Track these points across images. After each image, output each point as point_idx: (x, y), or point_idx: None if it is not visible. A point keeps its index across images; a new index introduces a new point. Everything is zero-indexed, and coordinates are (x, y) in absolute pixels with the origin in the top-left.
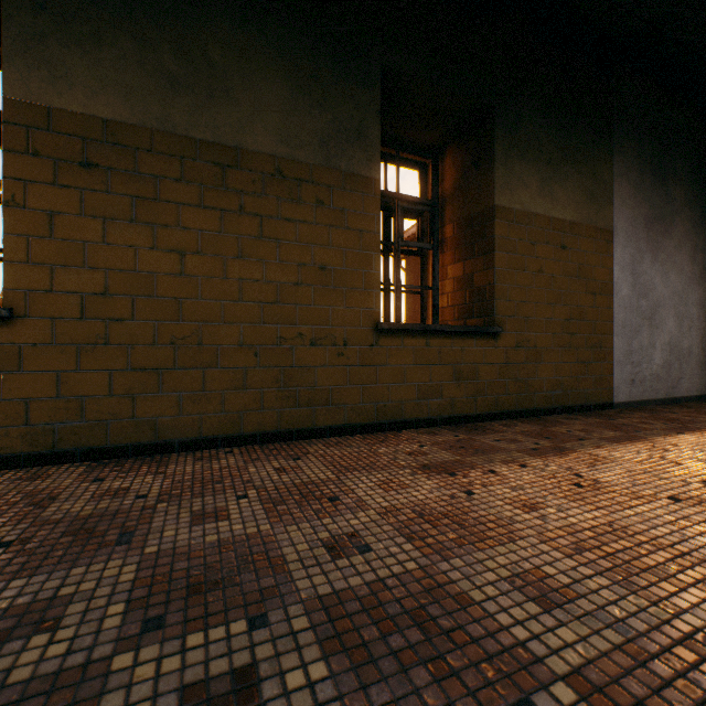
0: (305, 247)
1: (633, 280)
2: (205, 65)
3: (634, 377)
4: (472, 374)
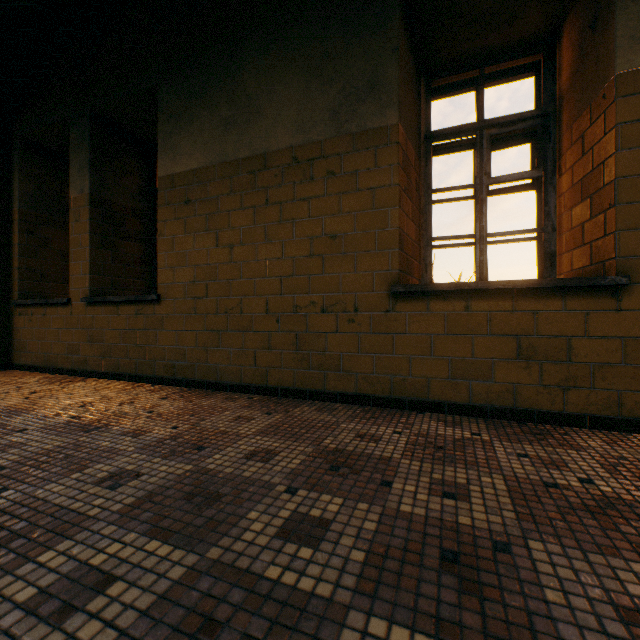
0: (316, 221)
1: None
2: (244, 100)
3: None
4: (557, 351)
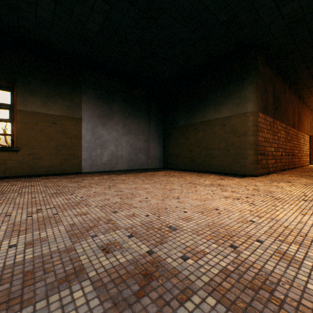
0: None
1: (93, 134)
2: None
3: (93, 164)
4: (4, 163)
